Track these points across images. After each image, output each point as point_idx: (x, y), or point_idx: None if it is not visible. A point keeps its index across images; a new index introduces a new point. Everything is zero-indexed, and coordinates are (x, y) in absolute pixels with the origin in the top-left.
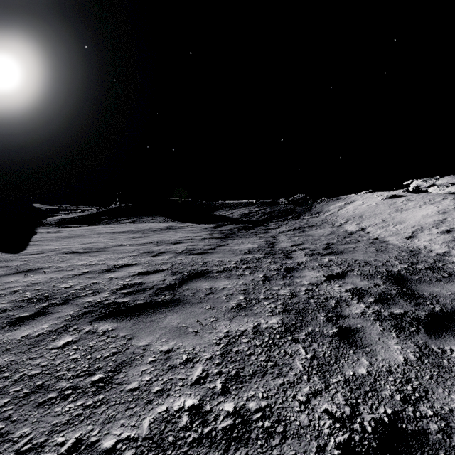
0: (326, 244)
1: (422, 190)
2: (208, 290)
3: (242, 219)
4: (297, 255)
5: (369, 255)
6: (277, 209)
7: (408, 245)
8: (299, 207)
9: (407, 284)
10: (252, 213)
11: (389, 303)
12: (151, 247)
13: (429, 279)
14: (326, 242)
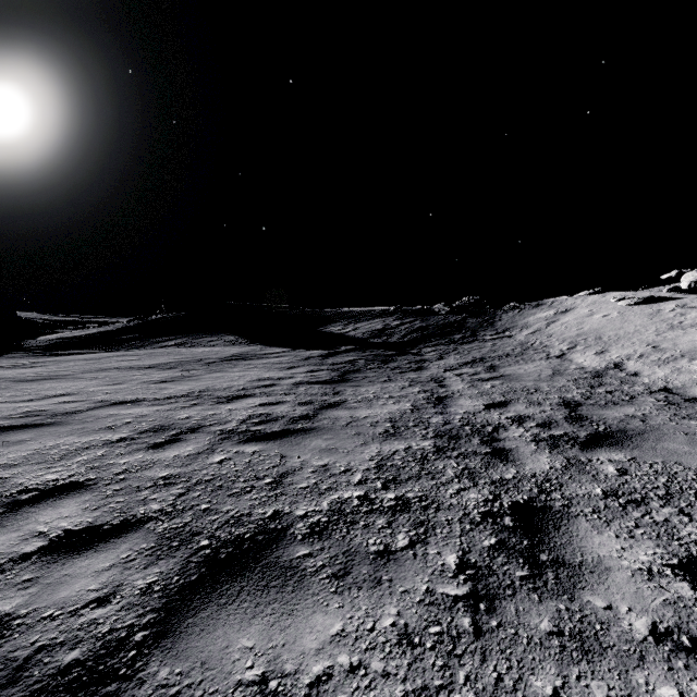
0: (565, 406)
1: None
2: None
3: (373, 340)
4: (517, 444)
5: None
6: (433, 322)
7: None
8: (472, 320)
9: None
10: (389, 330)
11: None
12: (174, 411)
13: None
14: (559, 397)
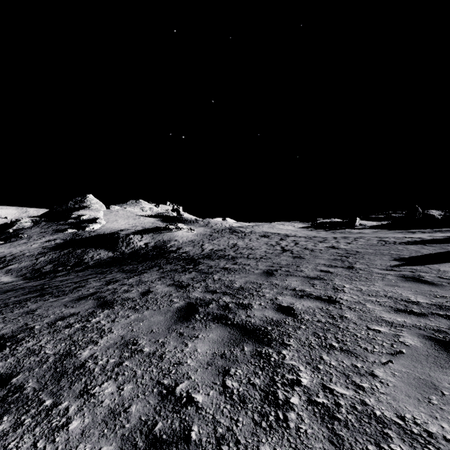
0: None
1: None
2: (191, 334)
3: None
4: None
5: None
6: None
7: None
8: None
9: None
10: None
11: None
12: None
13: None
14: None
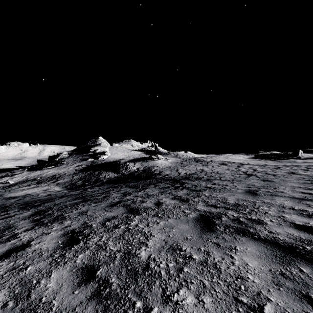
0: None
1: None
2: (227, 246)
3: None
4: None
5: None
6: None
7: None
8: None
9: None
10: None
11: None
12: None
13: None
14: None
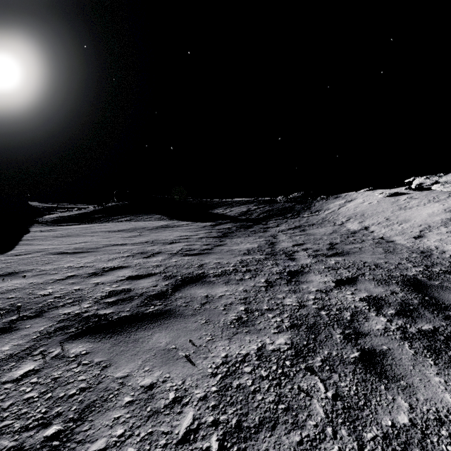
0: (330, 244)
1: (425, 187)
2: (204, 298)
3: (241, 217)
4: (300, 256)
5: (378, 257)
6: (276, 207)
7: (417, 245)
8: (298, 206)
9: (428, 291)
10: (250, 211)
11: (414, 316)
12: (145, 247)
13: (450, 285)
14: (329, 241)
